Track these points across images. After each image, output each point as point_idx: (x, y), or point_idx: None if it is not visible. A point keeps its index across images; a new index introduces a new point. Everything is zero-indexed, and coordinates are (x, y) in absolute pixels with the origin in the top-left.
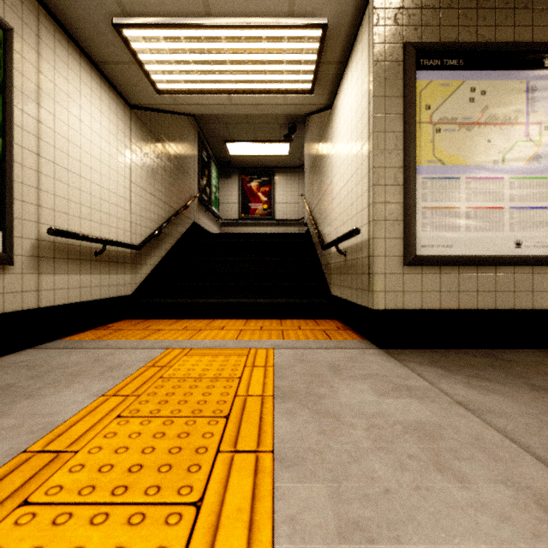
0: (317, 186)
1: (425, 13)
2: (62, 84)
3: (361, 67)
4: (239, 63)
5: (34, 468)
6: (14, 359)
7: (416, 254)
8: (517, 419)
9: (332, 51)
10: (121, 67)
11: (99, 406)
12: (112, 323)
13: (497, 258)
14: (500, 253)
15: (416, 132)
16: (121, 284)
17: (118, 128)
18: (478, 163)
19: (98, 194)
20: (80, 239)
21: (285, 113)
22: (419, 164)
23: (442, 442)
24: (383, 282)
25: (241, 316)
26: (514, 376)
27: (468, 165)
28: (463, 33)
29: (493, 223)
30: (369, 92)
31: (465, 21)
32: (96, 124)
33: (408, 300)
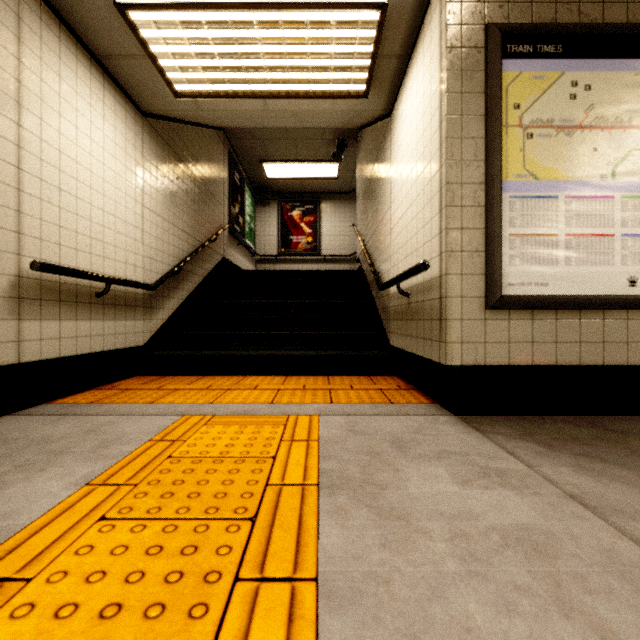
0: (372, 213)
1: None
2: (52, 80)
3: (430, 57)
4: (276, 57)
5: None
6: None
7: (502, 295)
8: None
9: (392, 41)
10: (129, 62)
11: (79, 501)
12: (120, 380)
13: (605, 299)
14: (609, 293)
15: (502, 138)
16: (130, 333)
17: (127, 140)
18: (581, 177)
19: (100, 221)
20: (75, 276)
21: (333, 126)
22: (505, 179)
23: (560, 562)
24: (459, 331)
25: (280, 372)
26: (636, 454)
27: (569, 180)
28: (562, 12)
29: (600, 254)
30: (441, 88)
31: None
32: (97, 133)
33: (490, 354)
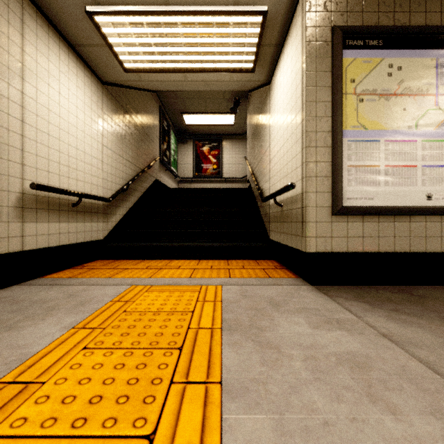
0: (257, 149)
1: (350, 1)
2: (44, 62)
3: (296, 47)
4: (192, 46)
5: (3, 400)
6: (0, 294)
7: (342, 205)
8: (437, 351)
9: (271, 35)
10: (94, 49)
11: (69, 338)
12: (87, 263)
13: (411, 208)
14: (414, 204)
15: (342, 101)
16: (94, 231)
17: (92, 101)
18: (395, 128)
19: (74, 155)
20: (59, 192)
21: (231, 89)
22: (345, 129)
23: (372, 373)
24: (314, 229)
25: (195, 257)
26: (428, 310)
27: (387, 130)
28: (382, 18)
29: (408, 178)
30: (302, 68)
31: (384, 8)
32: (73, 97)
33: (335, 245)
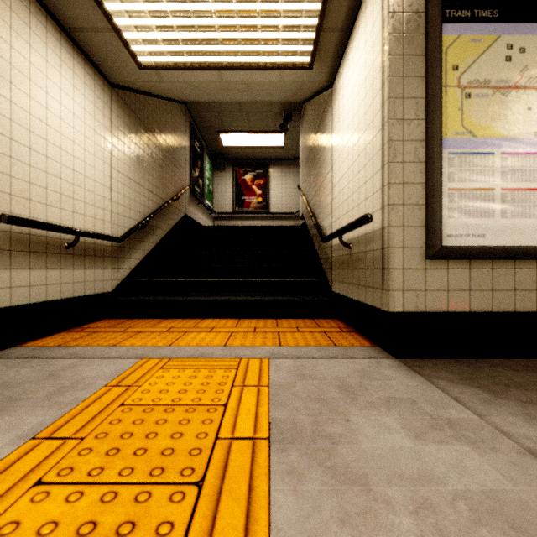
0: (315, 175)
1: None
2: (22, 47)
3: (372, 25)
4: (229, 30)
5: None
6: None
7: (441, 245)
8: None
9: (336, 14)
10: (96, 35)
11: (19, 459)
12: (89, 323)
13: None
14: None
15: (441, 97)
16: (99, 280)
17: (96, 107)
18: (516, 135)
19: (69, 179)
20: (44, 228)
21: (280, 99)
22: (444, 137)
23: None
24: (400, 280)
25: (233, 315)
26: None
27: (504, 138)
28: None
29: (534, 207)
30: (383, 52)
31: None
32: (67, 99)
33: (430, 301)
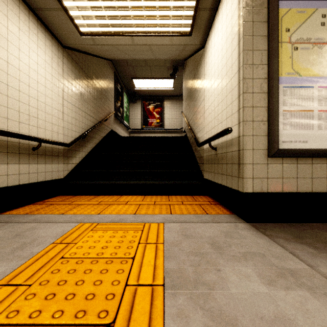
0: (192, 104)
1: None
2: (2, 19)
3: (231, 4)
4: (138, 9)
5: None
6: None
7: (278, 148)
8: None
9: None
10: (52, 13)
11: None
12: (49, 198)
13: None
14: None
15: (278, 50)
16: (55, 171)
17: (53, 60)
18: None
19: (35, 106)
20: (17, 137)
21: (171, 58)
22: (280, 76)
23: None
24: (251, 171)
25: (141, 193)
26: None
27: (320, 76)
28: None
29: None
30: (239, 20)
31: None
32: (33, 54)
33: (271, 185)
